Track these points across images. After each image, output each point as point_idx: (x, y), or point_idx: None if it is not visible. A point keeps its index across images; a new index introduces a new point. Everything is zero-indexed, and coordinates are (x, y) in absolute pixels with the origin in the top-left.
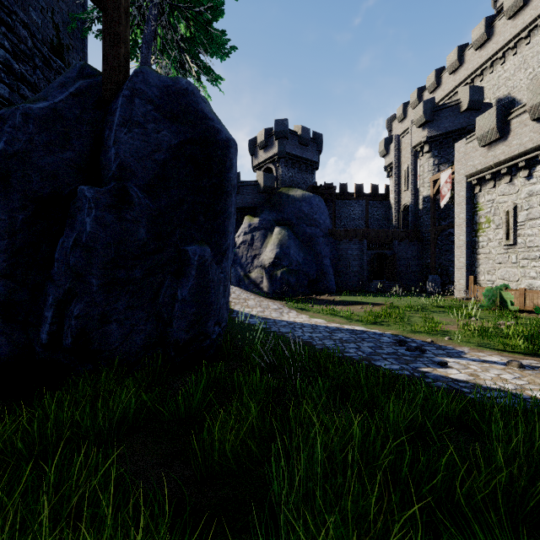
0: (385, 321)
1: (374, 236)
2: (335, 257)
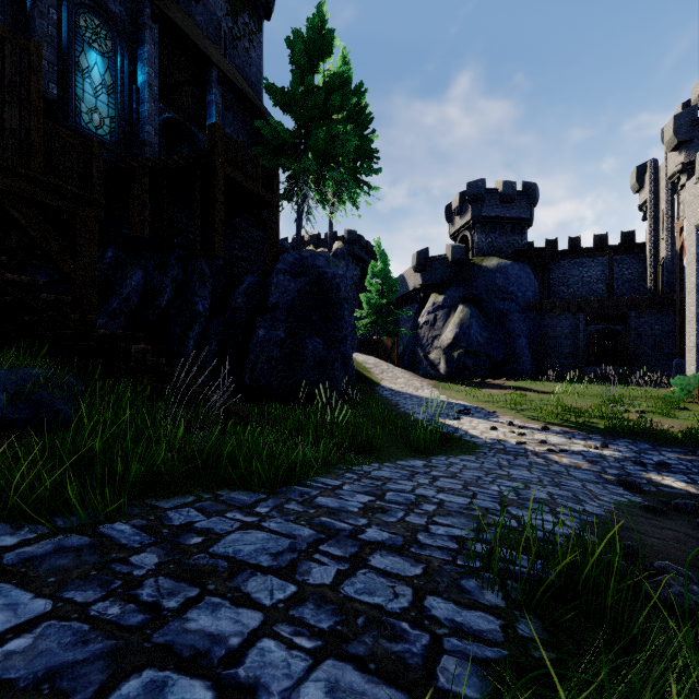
0: (500, 401)
1: (596, 308)
2: (536, 336)
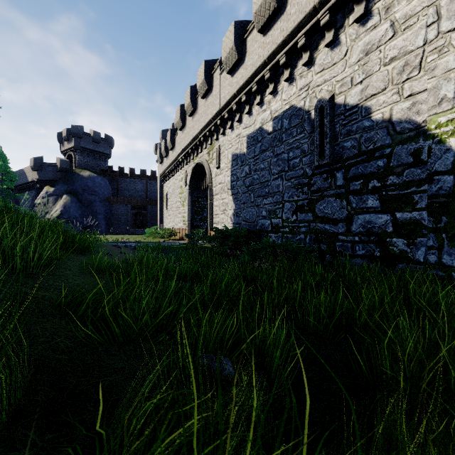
0: None
1: (136, 202)
2: (108, 214)
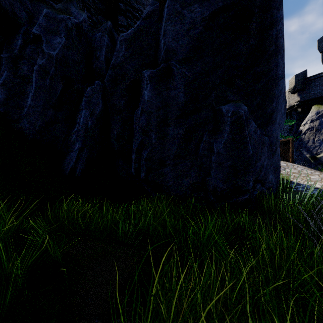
0: None
1: None
2: None
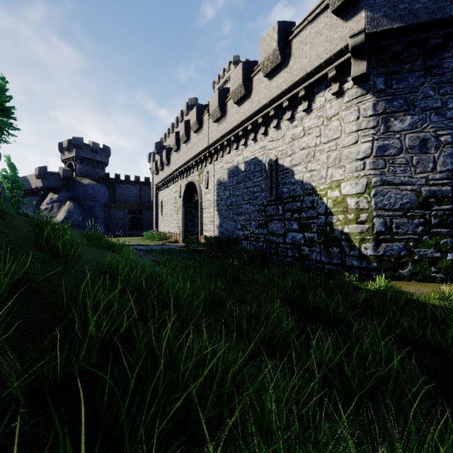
0: None
1: (132, 207)
2: (107, 218)
